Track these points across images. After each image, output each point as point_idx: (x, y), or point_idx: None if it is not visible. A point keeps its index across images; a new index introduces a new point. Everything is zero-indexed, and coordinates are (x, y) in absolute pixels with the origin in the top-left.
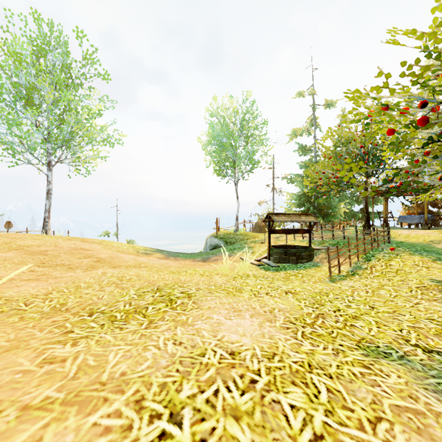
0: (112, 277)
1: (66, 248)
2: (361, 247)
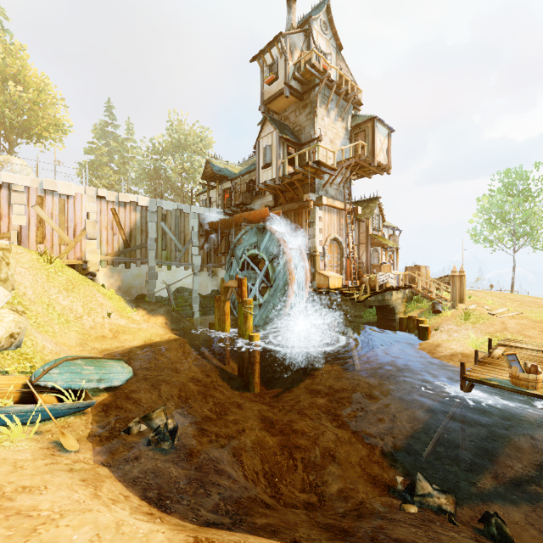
0: None
1: (527, 301)
2: None
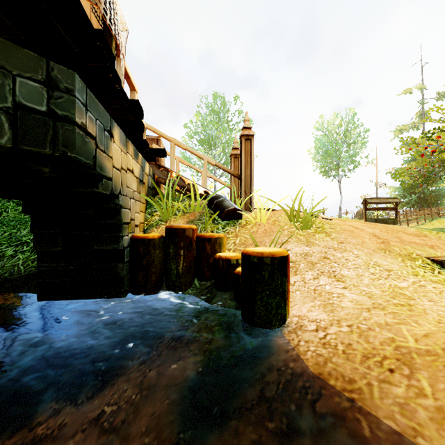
0: None
1: None
2: (428, 214)
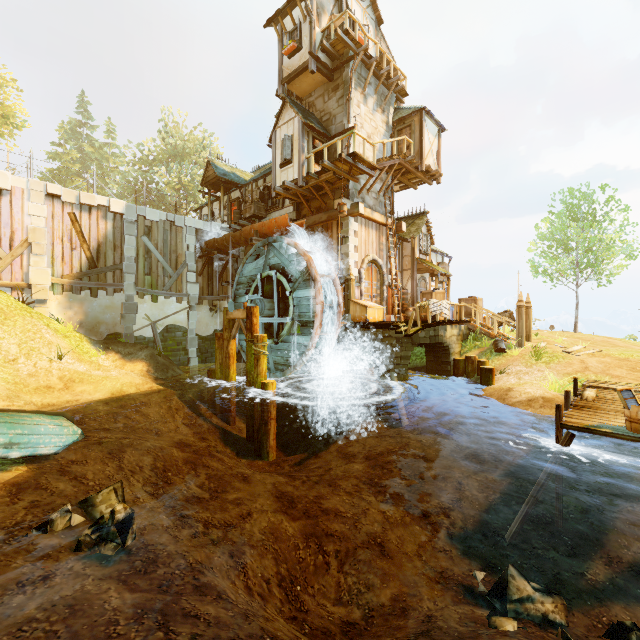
0: (622, 349)
1: (598, 340)
2: None
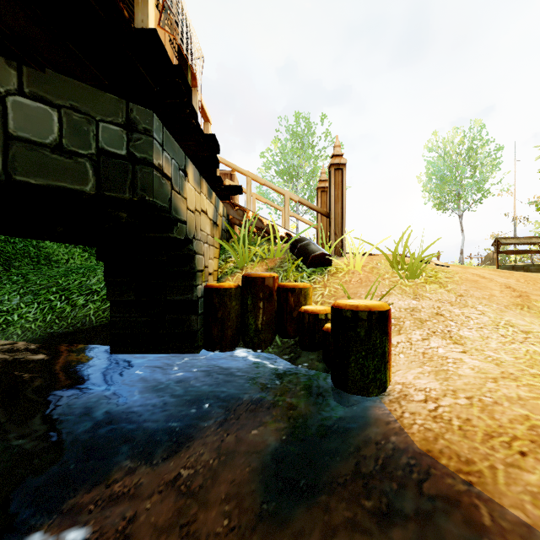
0: None
1: None
2: None
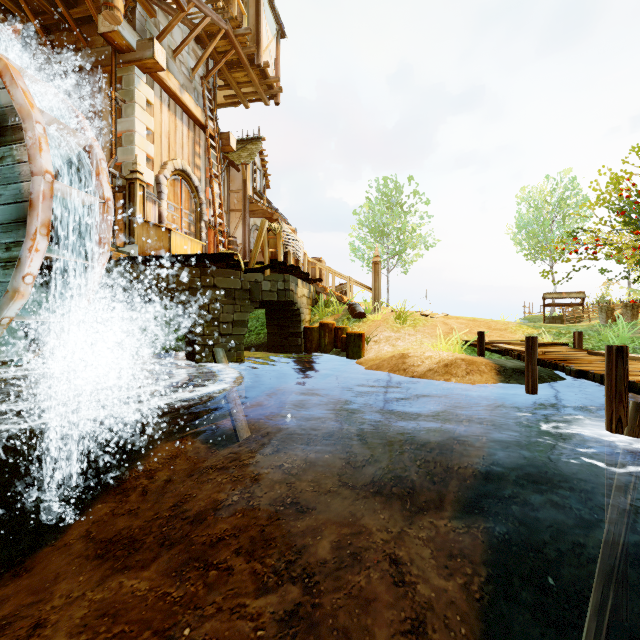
0: None
1: None
2: None
